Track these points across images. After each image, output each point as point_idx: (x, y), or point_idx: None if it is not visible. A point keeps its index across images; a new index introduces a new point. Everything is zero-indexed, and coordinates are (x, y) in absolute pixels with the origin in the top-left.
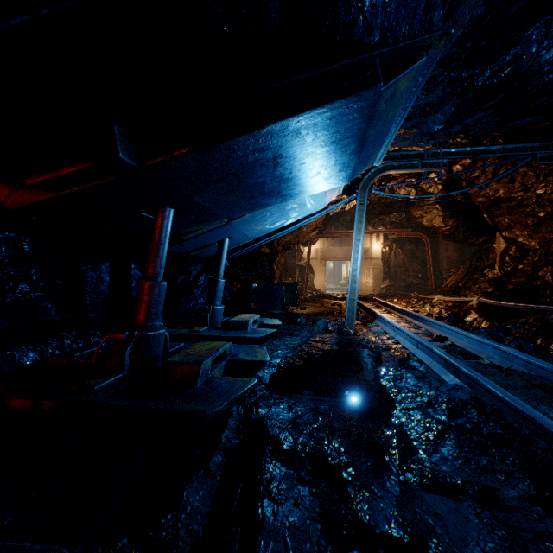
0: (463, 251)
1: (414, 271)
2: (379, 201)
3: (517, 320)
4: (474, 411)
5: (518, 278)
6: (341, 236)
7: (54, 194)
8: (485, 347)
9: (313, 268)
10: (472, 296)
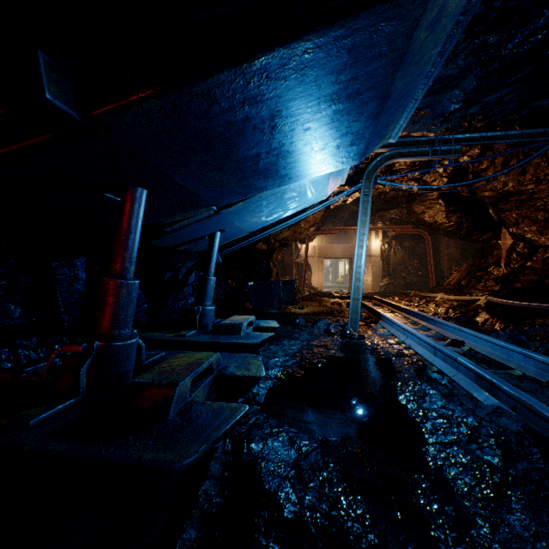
0: (465, 248)
1: (414, 269)
2: (379, 197)
3: (533, 321)
4: (536, 451)
5: (526, 276)
6: (339, 233)
7: None
8: (513, 355)
9: (310, 265)
10: (477, 295)
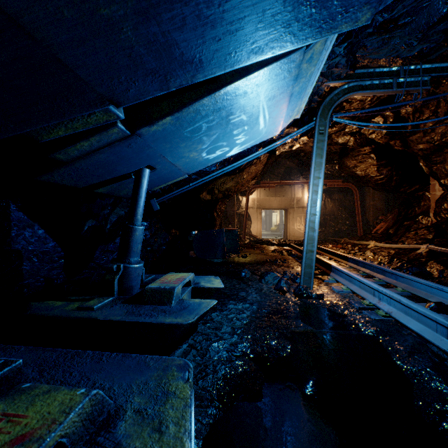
0: (388, 200)
1: (342, 219)
2: None
3: None
4: None
5: None
6: (276, 187)
7: None
8: None
9: (250, 216)
10: (411, 243)
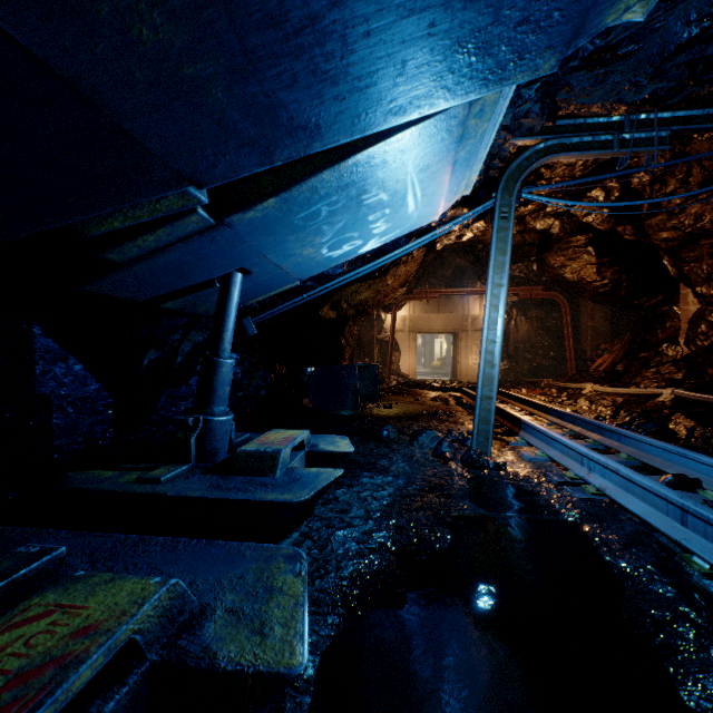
0: (616, 318)
1: (543, 348)
2: None
3: None
4: None
5: None
6: (439, 298)
7: None
8: None
9: (398, 344)
10: (649, 386)
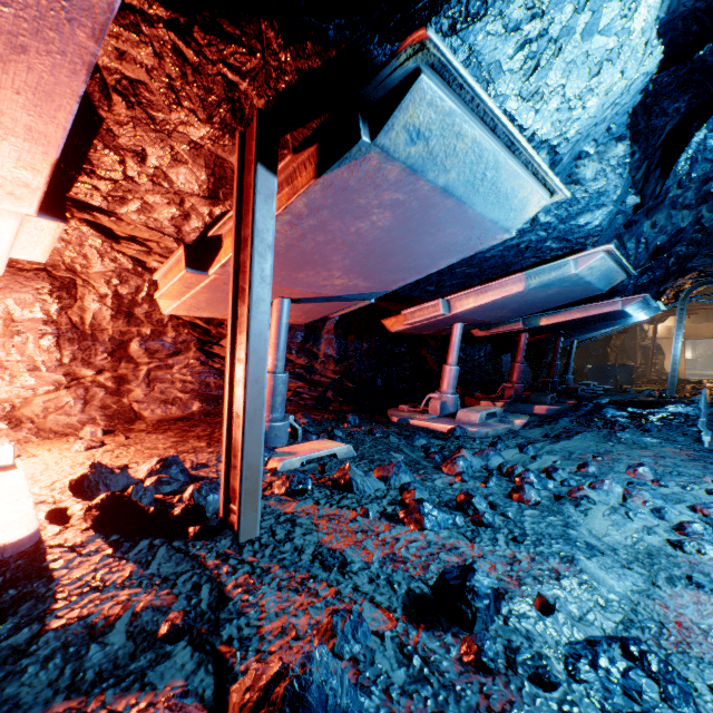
0: None
1: None
2: None
3: None
4: (688, 407)
5: None
6: (707, 310)
7: (535, 339)
8: None
9: (662, 349)
10: None
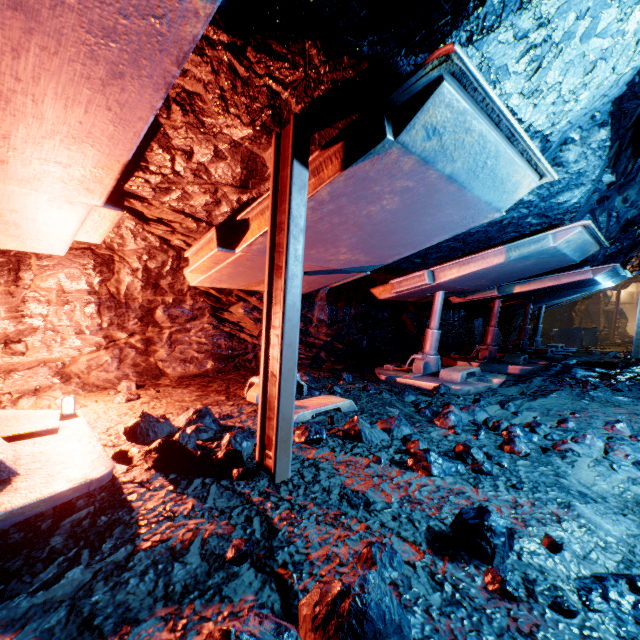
0: None
1: None
2: None
3: None
4: None
5: None
6: None
7: (507, 305)
8: None
9: (625, 313)
10: None
